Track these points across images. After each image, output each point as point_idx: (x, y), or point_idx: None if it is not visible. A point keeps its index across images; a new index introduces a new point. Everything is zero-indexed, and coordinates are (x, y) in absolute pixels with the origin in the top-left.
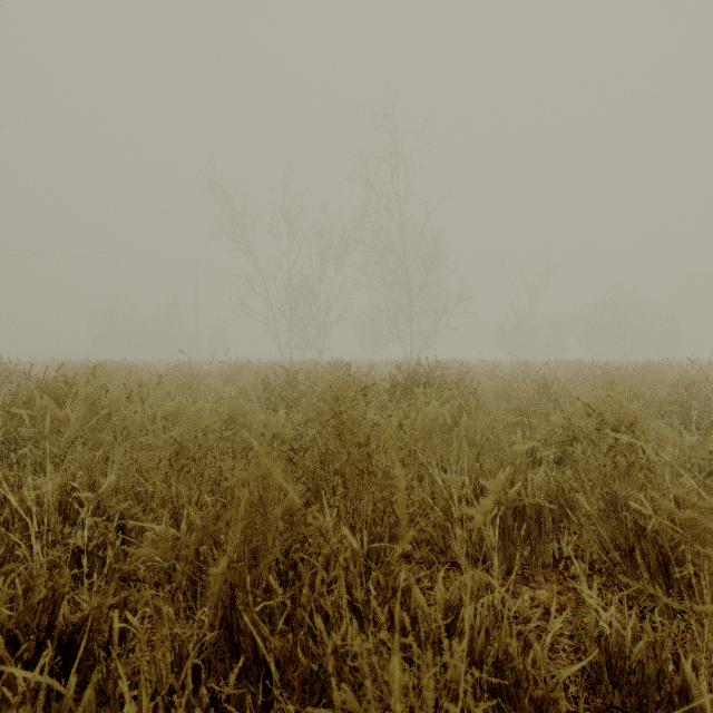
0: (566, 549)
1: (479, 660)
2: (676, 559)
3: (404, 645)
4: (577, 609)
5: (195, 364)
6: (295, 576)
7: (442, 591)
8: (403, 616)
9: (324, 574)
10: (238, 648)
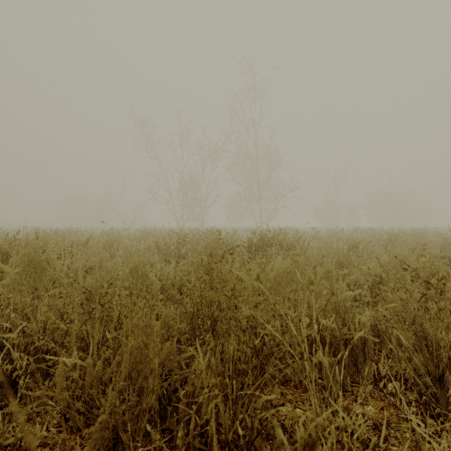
0: (383, 370)
1: None
2: None
3: None
4: (399, 425)
5: (121, 230)
6: (177, 399)
7: (301, 432)
8: None
9: (196, 418)
10: None
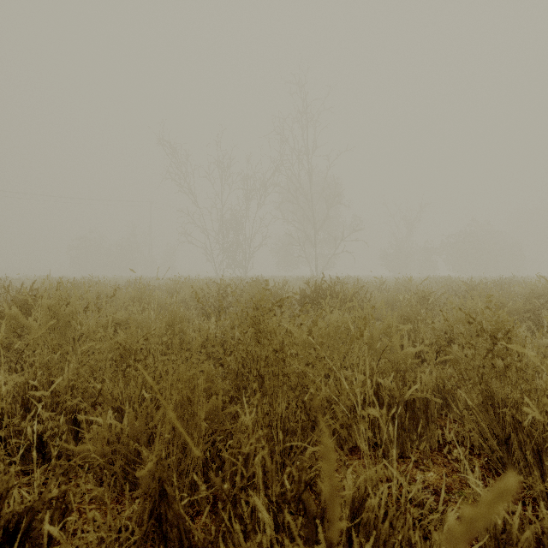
0: (448, 435)
1: (383, 547)
2: (546, 448)
3: (315, 532)
4: (462, 490)
5: (148, 280)
6: (220, 462)
7: (350, 485)
8: (314, 507)
9: (243, 470)
10: (166, 537)
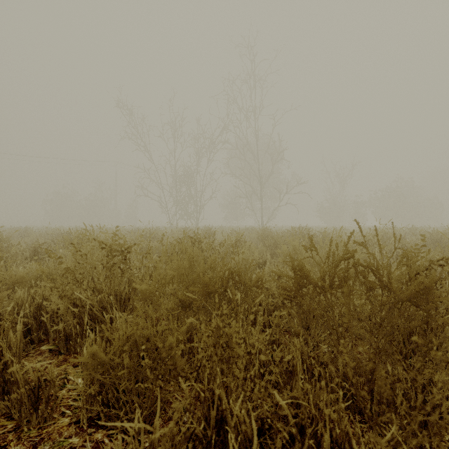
0: None
1: None
2: None
3: None
4: None
5: (96, 230)
6: None
7: None
8: None
9: None
10: None
